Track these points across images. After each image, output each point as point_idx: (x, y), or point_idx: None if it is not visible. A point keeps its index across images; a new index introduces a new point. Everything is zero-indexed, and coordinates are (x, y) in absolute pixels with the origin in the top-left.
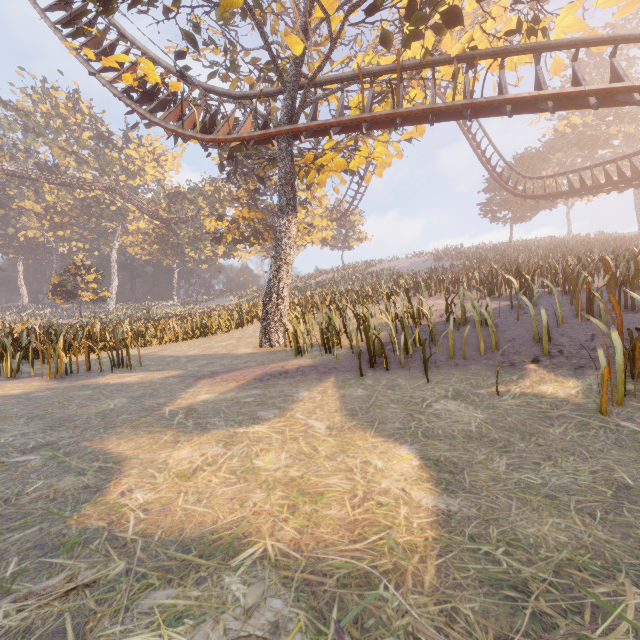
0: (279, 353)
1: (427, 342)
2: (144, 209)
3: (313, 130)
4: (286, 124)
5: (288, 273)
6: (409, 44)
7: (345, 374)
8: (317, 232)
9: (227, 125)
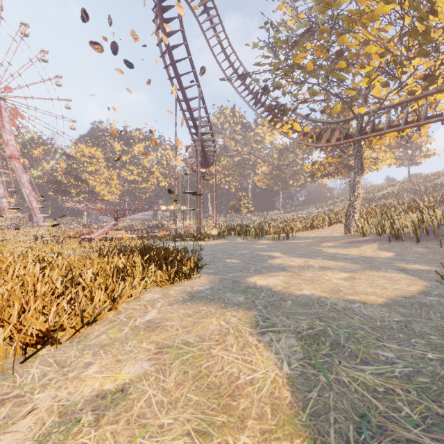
0: (354, 236)
1: (431, 232)
2: (266, 161)
3: (372, 133)
4: (357, 135)
5: (358, 201)
6: (427, 88)
7: (383, 242)
8: (382, 161)
9: (327, 135)
